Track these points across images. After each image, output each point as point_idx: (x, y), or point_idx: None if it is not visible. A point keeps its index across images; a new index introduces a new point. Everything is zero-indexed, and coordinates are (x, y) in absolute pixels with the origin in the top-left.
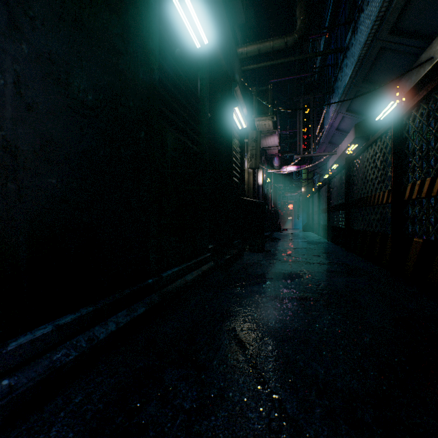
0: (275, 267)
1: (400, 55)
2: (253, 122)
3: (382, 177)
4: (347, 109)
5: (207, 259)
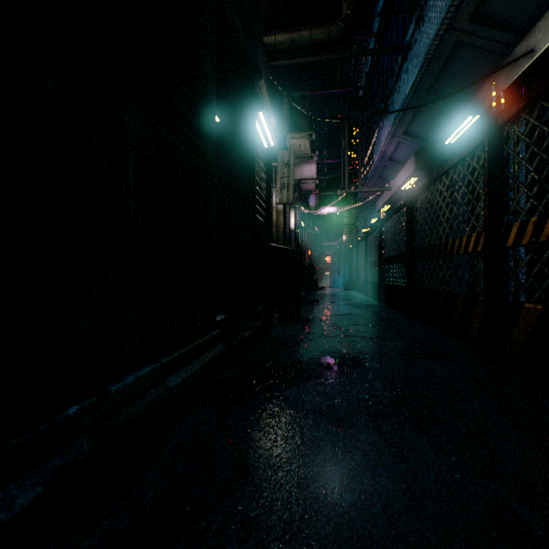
0: (319, 348)
1: (479, 56)
2: (284, 142)
3: (465, 216)
4: (404, 131)
5: (212, 340)
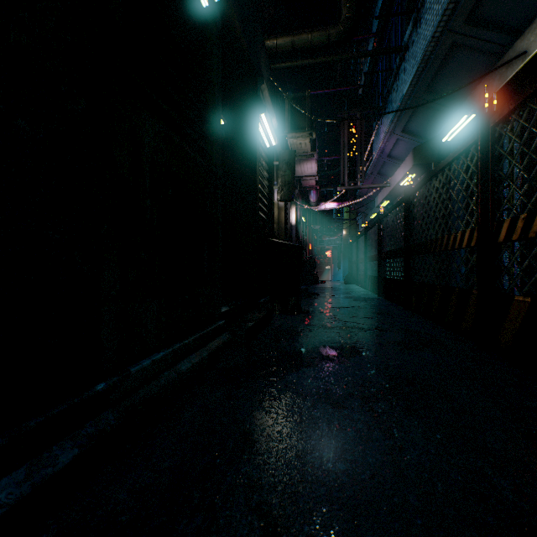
0: (318, 338)
1: (475, 56)
2: (285, 141)
3: (460, 212)
4: (403, 129)
5: (218, 329)
